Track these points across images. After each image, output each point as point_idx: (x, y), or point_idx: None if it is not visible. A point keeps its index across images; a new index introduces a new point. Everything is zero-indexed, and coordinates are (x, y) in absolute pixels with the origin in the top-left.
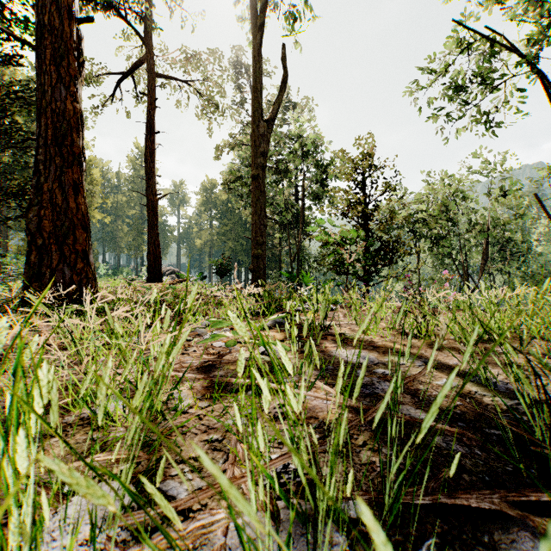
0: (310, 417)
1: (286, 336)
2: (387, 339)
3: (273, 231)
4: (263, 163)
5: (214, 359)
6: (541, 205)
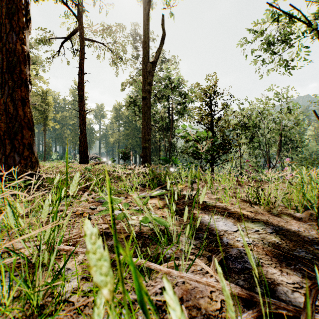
0: (192, 306)
1: (164, 204)
2: (237, 206)
3: (155, 133)
4: (149, 89)
5: (107, 230)
6: (316, 117)
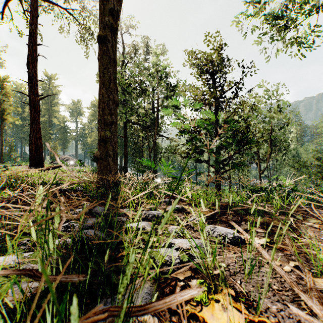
0: None
1: None
2: None
3: (138, 133)
4: (113, 22)
5: None
6: None
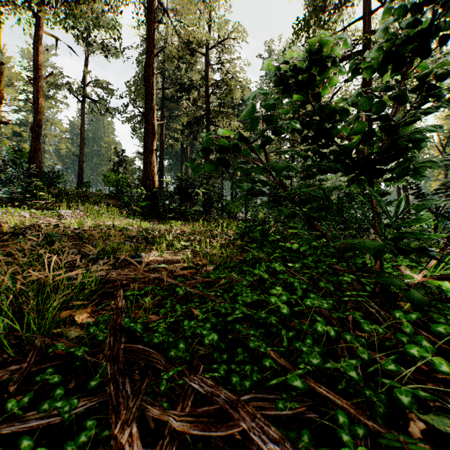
0: None
1: None
2: None
3: None
4: None
5: None
6: None
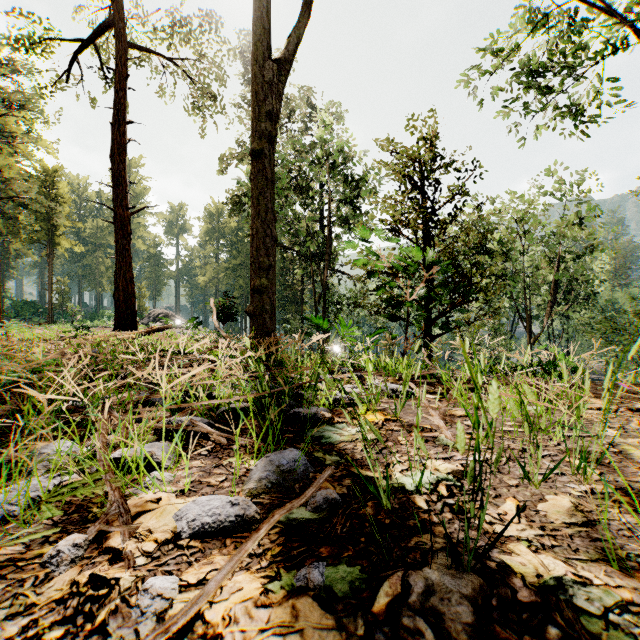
0: None
1: None
2: None
3: (293, 266)
4: (271, 131)
5: None
6: None
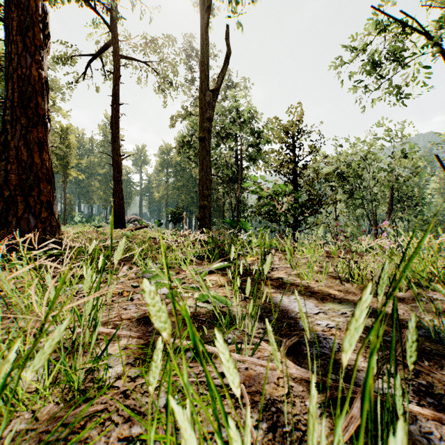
0: (255, 392)
1: (228, 281)
2: (322, 284)
3: (218, 186)
4: (209, 127)
5: None
6: (440, 164)
